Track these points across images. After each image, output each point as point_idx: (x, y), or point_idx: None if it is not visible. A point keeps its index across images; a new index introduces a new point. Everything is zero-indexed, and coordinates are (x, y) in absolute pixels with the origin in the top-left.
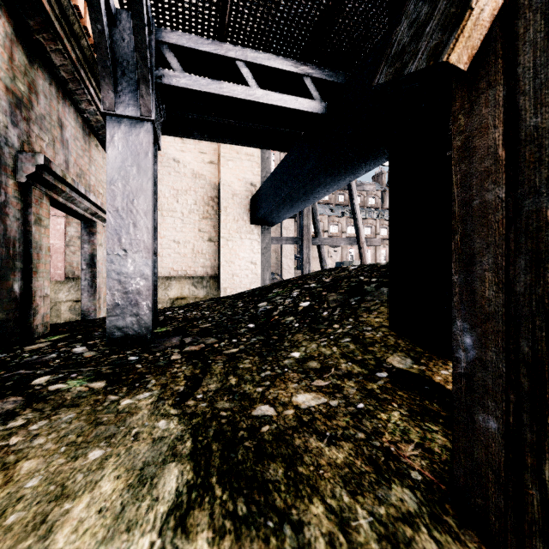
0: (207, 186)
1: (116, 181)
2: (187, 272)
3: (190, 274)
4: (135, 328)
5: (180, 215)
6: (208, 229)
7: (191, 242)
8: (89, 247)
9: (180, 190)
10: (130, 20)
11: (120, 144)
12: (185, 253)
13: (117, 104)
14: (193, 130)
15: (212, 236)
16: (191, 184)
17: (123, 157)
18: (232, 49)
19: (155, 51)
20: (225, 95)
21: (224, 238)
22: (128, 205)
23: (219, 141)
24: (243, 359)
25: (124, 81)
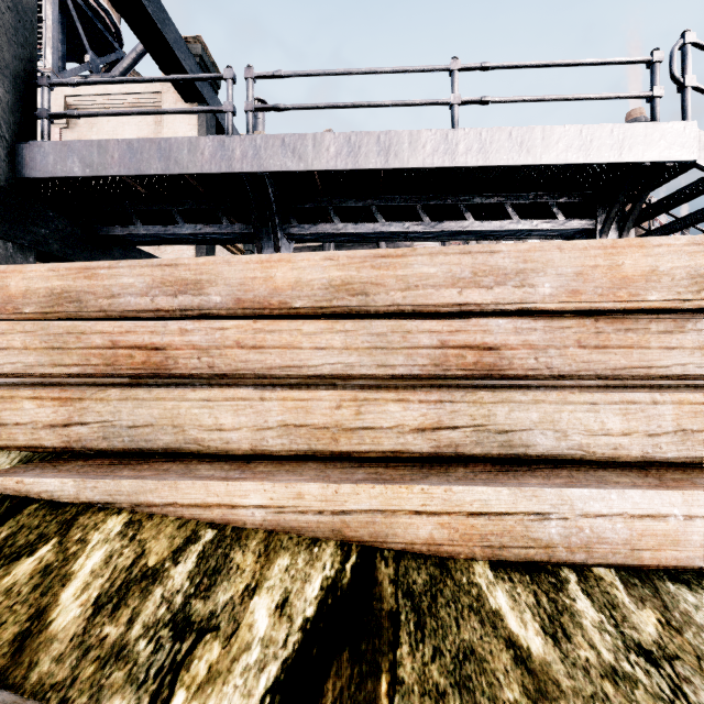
0: None
1: None
2: None
3: None
4: None
5: None
6: None
7: None
8: None
9: None
10: None
11: None
12: None
13: None
14: None
15: None
16: None
17: None
18: None
19: None
20: None
21: None
22: None
23: None
24: None
25: None
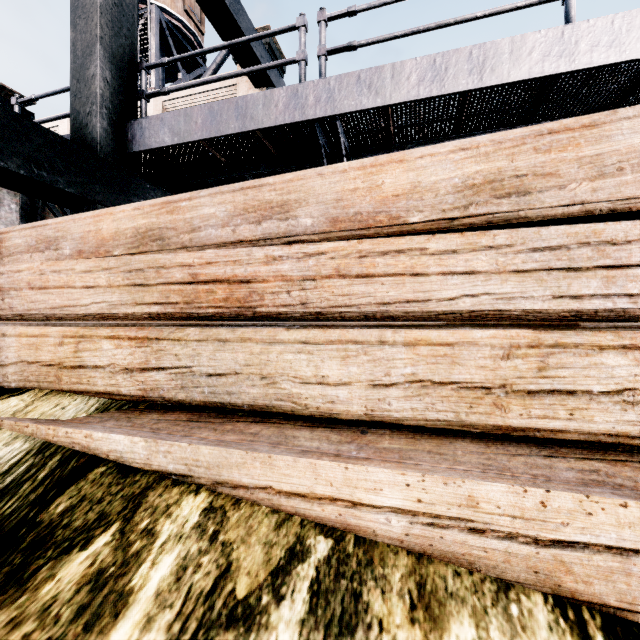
0: None
1: None
2: None
3: None
4: None
5: None
6: None
7: None
8: None
9: None
10: None
11: None
12: None
13: None
14: None
15: None
16: None
17: None
18: None
19: None
20: None
21: None
22: None
23: None
24: None
25: None
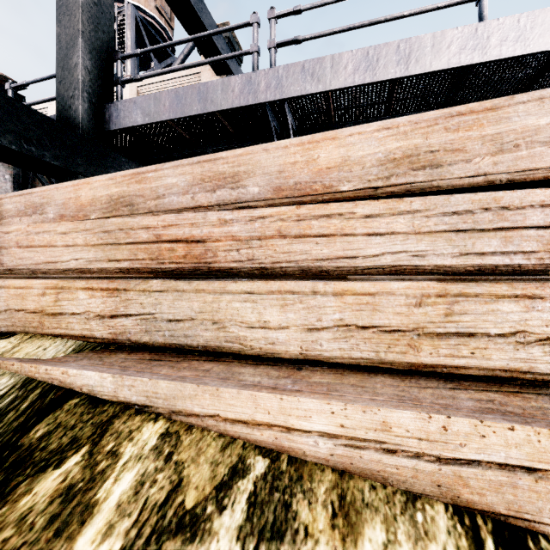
0: None
1: None
2: None
3: None
4: None
5: None
6: None
7: None
8: None
9: None
10: None
11: None
12: None
13: None
14: None
15: None
16: None
17: None
18: None
19: None
20: None
21: None
22: None
23: None
24: None
25: None
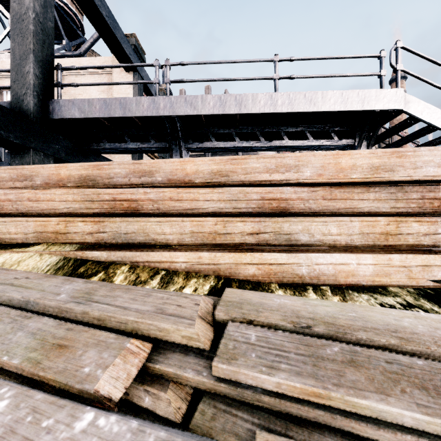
0: None
1: None
2: None
3: None
4: None
5: None
6: None
7: None
8: None
9: None
10: None
11: None
12: None
13: None
14: None
15: None
16: None
17: None
18: None
19: None
20: None
21: None
22: None
23: None
24: None
25: None
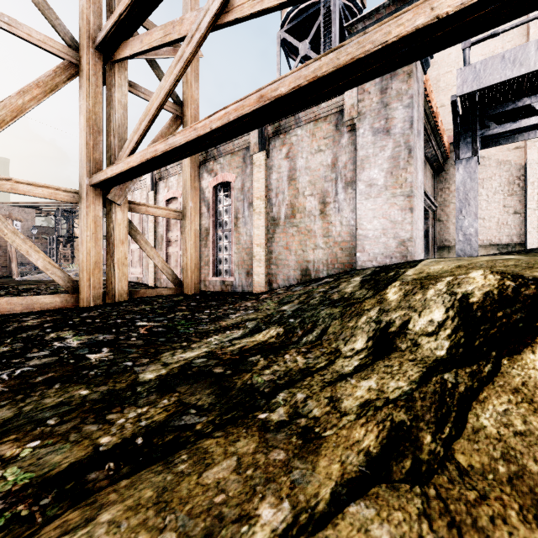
0: (511, 169)
1: (459, 187)
2: (491, 241)
3: (494, 242)
4: (469, 251)
5: (485, 198)
6: (513, 204)
7: (495, 217)
8: (425, 226)
9: (485, 178)
10: (467, 116)
11: (461, 171)
12: (490, 226)
13: (460, 155)
14: (499, 140)
15: (517, 209)
16: (495, 171)
17: (462, 176)
18: (528, 99)
19: (479, 123)
20: (522, 126)
21: (530, 208)
22: (465, 197)
23: (521, 140)
24: (530, 253)
25: (464, 144)
